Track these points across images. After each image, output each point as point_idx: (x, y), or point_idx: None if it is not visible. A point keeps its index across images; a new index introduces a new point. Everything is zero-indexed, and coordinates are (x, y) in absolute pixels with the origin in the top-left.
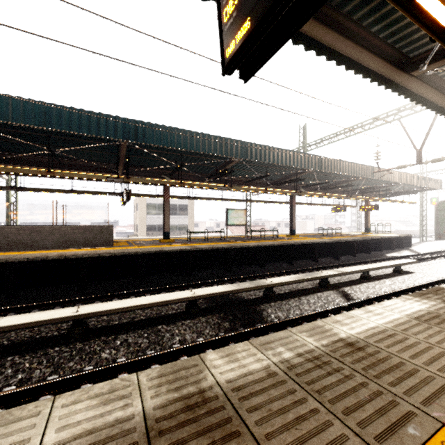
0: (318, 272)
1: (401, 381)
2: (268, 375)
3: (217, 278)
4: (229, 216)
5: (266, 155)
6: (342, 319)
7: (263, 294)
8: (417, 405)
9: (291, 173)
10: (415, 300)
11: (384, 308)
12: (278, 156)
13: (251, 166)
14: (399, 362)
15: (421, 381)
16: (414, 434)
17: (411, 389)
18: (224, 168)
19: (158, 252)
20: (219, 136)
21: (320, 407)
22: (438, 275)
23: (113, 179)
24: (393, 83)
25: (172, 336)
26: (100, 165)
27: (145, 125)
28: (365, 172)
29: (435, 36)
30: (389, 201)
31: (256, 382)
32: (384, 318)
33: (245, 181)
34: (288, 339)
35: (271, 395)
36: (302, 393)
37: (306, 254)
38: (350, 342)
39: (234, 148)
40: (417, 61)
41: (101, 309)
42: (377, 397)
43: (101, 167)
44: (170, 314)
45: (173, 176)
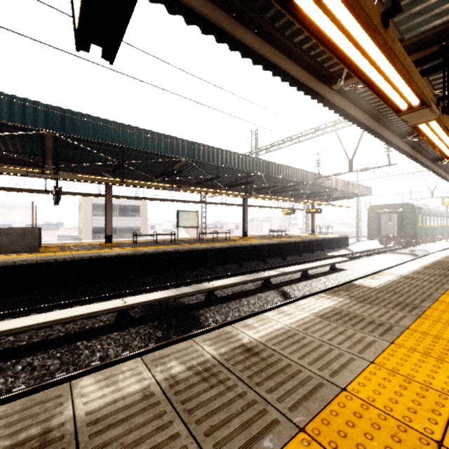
0: (261, 273)
1: (280, 385)
2: (143, 397)
3: (162, 283)
4: (180, 218)
5: (214, 156)
6: (253, 322)
7: (204, 298)
8: (285, 411)
9: (242, 176)
10: (327, 297)
11: (297, 307)
12: (227, 159)
13: (201, 167)
14: (287, 364)
15: (298, 383)
16: (267, 446)
17: (286, 394)
18: (172, 168)
19: (93, 257)
20: (163, 134)
21: (183, 430)
22: (365, 271)
23: (36, 175)
24: (318, 95)
25: (92, 353)
26: (22, 158)
27: (75, 115)
28: (308, 178)
29: (325, 47)
30: (330, 205)
31: (125, 408)
32: (292, 318)
33: (197, 182)
34: (187, 350)
35: (133, 424)
36: (171, 416)
37: (256, 256)
38: (250, 347)
39: (180, 147)
40: (336, 76)
41: (0, 328)
42: (250, 408)
43: (25, 160)
44: (96, 327)
45: (117, 174)
